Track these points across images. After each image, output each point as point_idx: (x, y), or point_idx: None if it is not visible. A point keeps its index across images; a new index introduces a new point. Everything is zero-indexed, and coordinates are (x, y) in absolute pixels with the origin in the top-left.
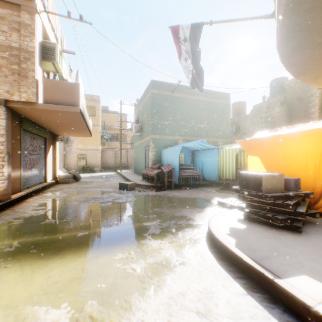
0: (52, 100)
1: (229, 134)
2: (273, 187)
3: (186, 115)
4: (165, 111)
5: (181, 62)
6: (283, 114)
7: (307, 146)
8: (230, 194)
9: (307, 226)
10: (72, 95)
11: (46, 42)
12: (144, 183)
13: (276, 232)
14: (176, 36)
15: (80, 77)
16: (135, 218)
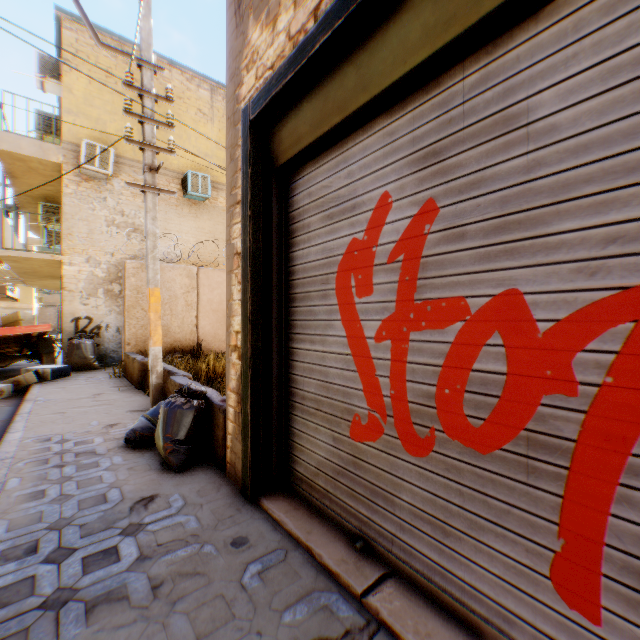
0: None
1: None
2: None
3: None
4: None
5: None
6: None
7: None
8: None
9: None
10: (4, 288)
11: None
12: None
13: None
14: None
15: None
16: None
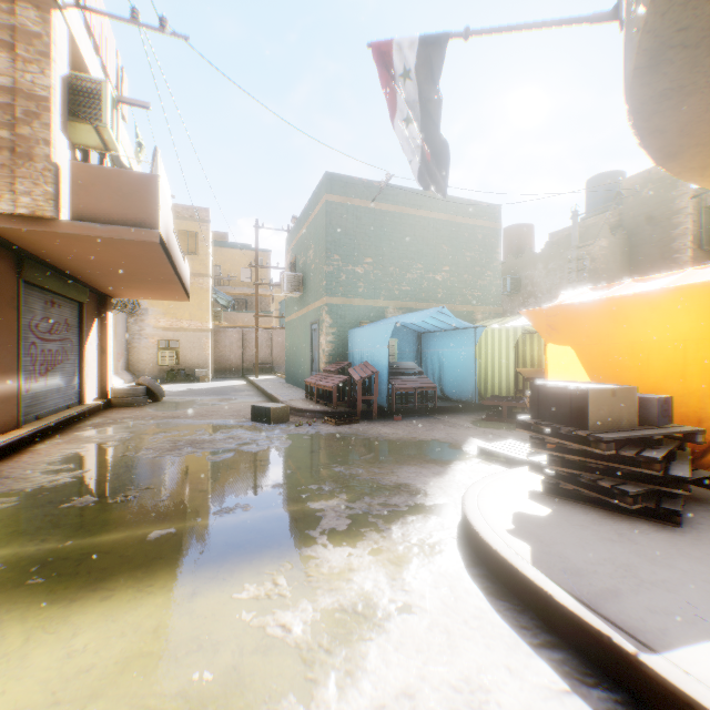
0: (93, 213)
1: (498, 295)
2: (614, 418)
3: (405, 254)
4: (357, 244)
5: (397, 127)
6: (615, 252)
7: (684, 323)
8: (504, 432)
9: (692, 509)
10: (142, 203)
11: (78, 76)
12: (310, 407)
13: (623, 525)
14: (384, 67)
15: (161, 163)
16: (289, 490)
